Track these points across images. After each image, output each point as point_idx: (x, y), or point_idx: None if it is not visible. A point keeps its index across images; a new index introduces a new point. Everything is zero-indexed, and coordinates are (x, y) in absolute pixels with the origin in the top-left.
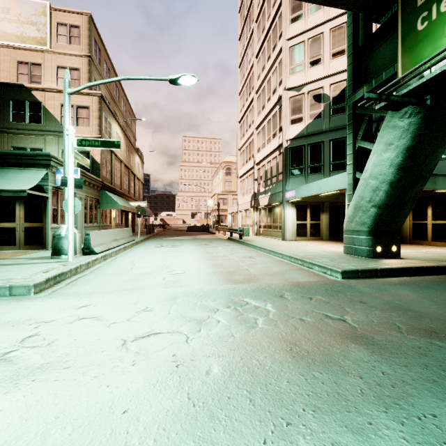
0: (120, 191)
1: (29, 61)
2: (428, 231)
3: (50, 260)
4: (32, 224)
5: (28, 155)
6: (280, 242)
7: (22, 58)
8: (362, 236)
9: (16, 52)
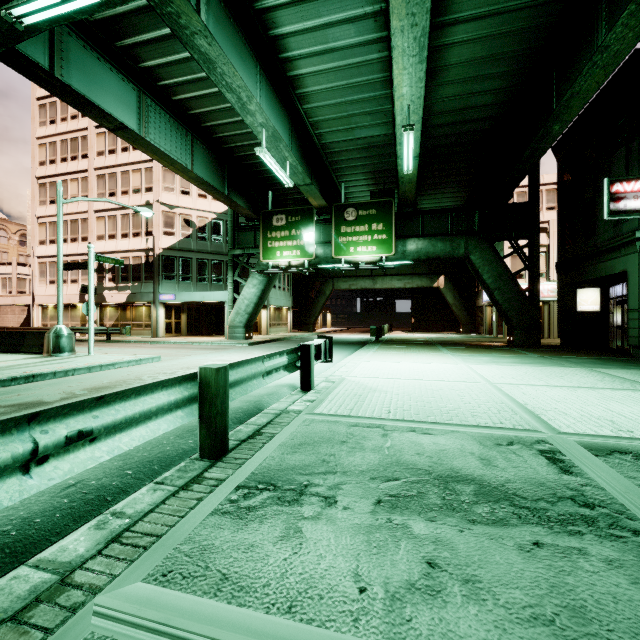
0: None
1: None
2: None
3: (70, 356)
4: None
5: None
6: (159, 338)
7: None
8: (240, 329)
9: None
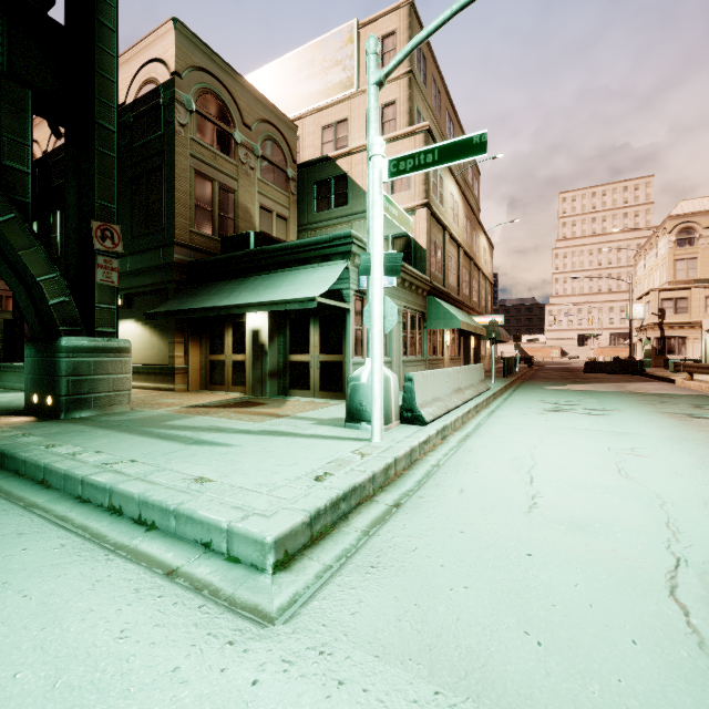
0: (457, 298)
1: (334, 121)
2: None
3: (342, 432)
4: (329, 357)
5: (323, 241)
6: None
7: (327, 120)
8: None
9: (320, 116)
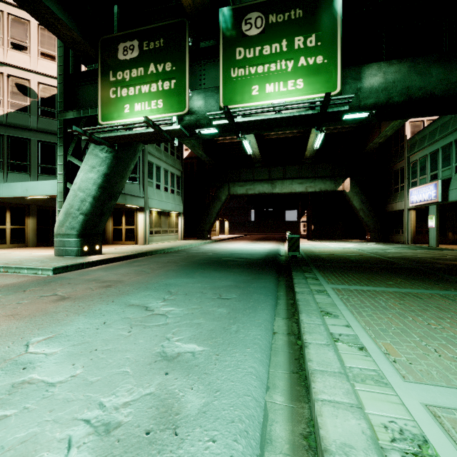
0: None
1: None
2: (123, 233)
3: None
4: None
5: None
6: None
7: None
8: (72, 239)
9: None
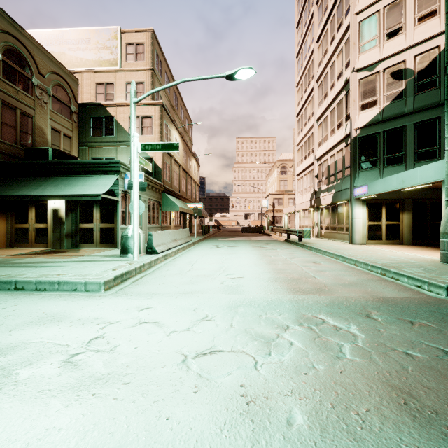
0: (179, 193)
1: (105, 82)
2: None
3: (119, 259)
4: (106, 225)
5: (103, 163)
6: (348, 245)
7: (99, 80)
8: None
9: (95, 76)
